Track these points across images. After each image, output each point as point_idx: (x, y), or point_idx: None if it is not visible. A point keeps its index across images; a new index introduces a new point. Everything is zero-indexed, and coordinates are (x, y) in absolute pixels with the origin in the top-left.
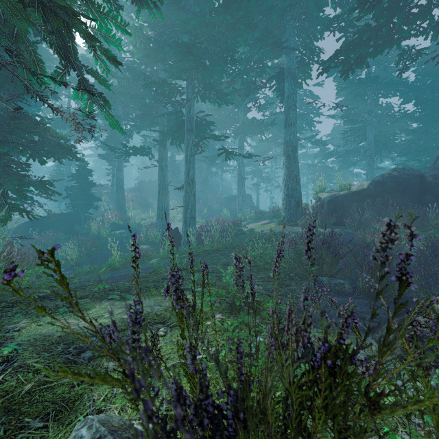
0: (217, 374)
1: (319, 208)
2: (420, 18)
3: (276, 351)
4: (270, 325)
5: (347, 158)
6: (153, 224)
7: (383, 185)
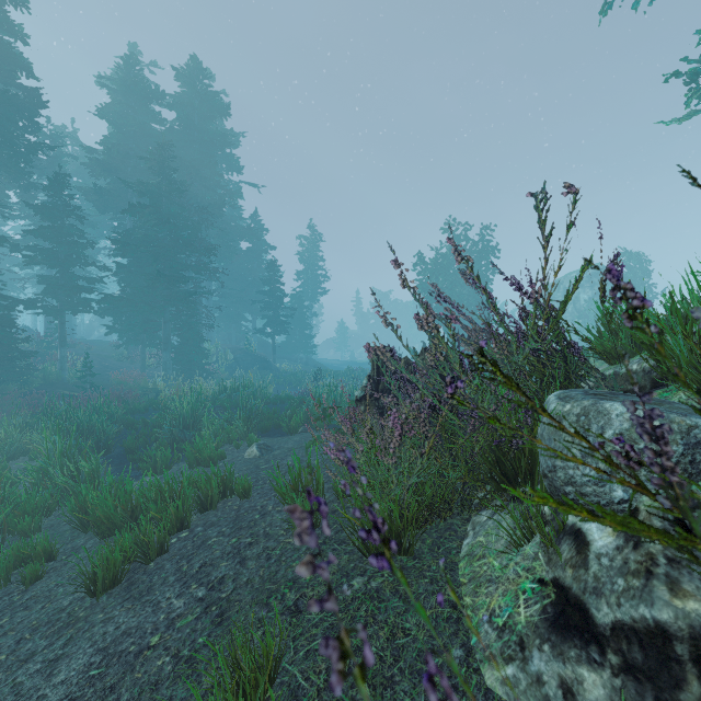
0: None
1: None
2: None
3: None
4: None
5: None
6: None
7: None
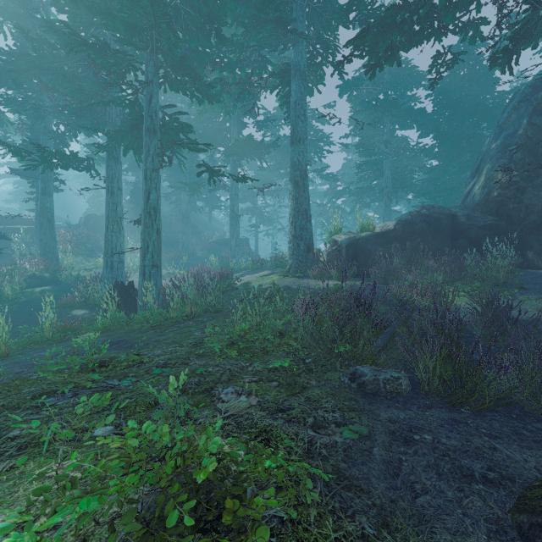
0: None
1: (337, 254)
2: (465, 2)
3: None
4: None
5: (360, 197)
6: (99, 277)
7: (412, 225)
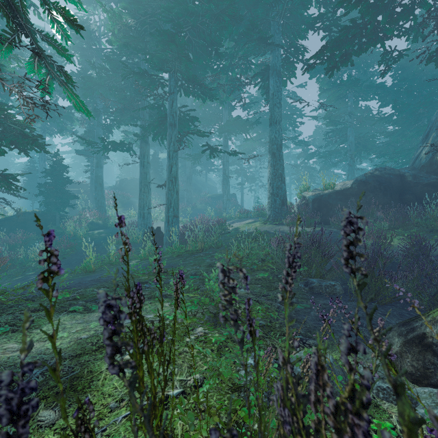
0: (196, 421)
1: (304, 207)
2: (404, 17)
3: (294, 437)
4: (281, 383)
5: (328, 158)
6: (134, 223)
7: (365, 184)
